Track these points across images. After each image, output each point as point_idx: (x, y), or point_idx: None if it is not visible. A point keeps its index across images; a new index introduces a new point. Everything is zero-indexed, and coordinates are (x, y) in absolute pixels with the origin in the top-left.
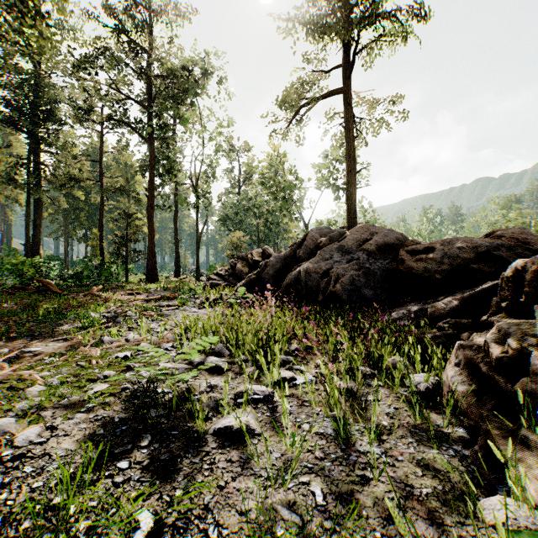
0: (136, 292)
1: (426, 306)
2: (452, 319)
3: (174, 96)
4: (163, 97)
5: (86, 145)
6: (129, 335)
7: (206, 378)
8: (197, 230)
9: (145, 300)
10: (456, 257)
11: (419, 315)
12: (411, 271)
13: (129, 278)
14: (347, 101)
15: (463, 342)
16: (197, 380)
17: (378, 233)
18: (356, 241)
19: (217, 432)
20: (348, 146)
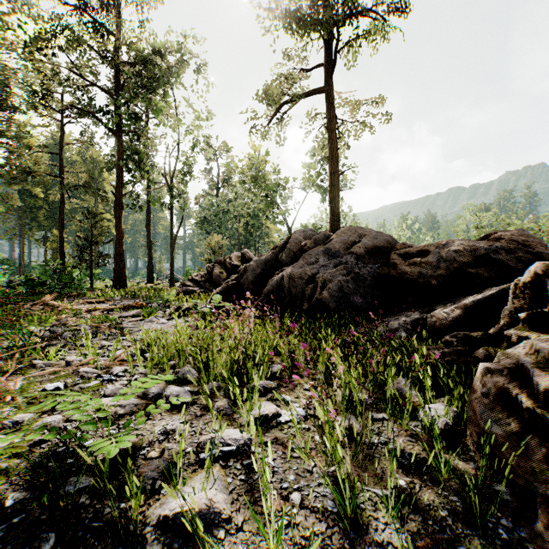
0: (98, 300)
1: (425, 315)
2: (455, 330)
3: (145, 85)
4: (132, 86)
5: (44, 137)
6: (71, 357)
7: (162, 418)
8: (172, 233)
9: (106, 310)
10: (452, 261)
11: (416, 326)
12: (404, 277)
13: (95, 284)
14: (331, 99)
15: (489, 365)
16: (150, 421)
17: (367, 235)
18: (344, 244)
19: (162, 522)
20: (332, 147)
